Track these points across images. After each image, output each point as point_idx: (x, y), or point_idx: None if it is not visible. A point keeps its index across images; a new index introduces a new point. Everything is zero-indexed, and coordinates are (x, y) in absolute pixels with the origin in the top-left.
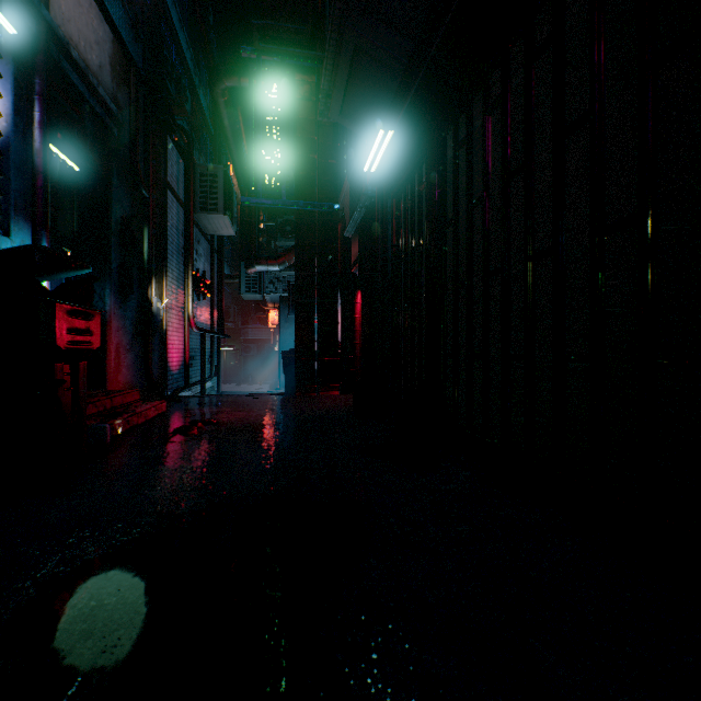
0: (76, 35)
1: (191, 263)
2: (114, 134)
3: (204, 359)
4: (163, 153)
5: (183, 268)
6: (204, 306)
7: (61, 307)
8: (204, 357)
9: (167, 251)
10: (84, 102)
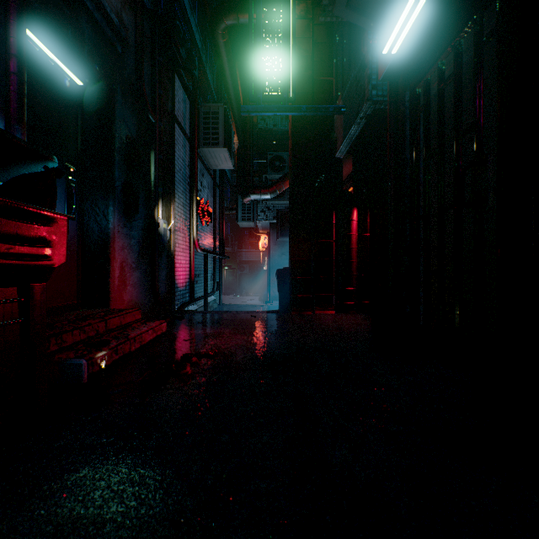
0: None
1: (195, 190)
2: (117, 50)
3: (207, 277)
4: (170, 88)
5: (189, 196)
6: (207, 231)
7: None
8: (207, 275)
9: (173, 178)
10: (81, 5)
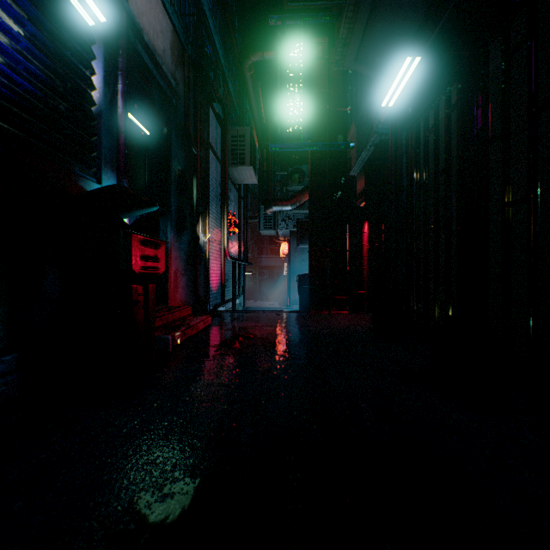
0: (147, 26)
1: (226, 206)
2: (173, 104)
3: (234, 282)
4: (206, 120)
5: (220, 211)
6: (234, 240)
7: (136, 237)
8: (234, 280)
9: (209, 197)
10: (153, 78)
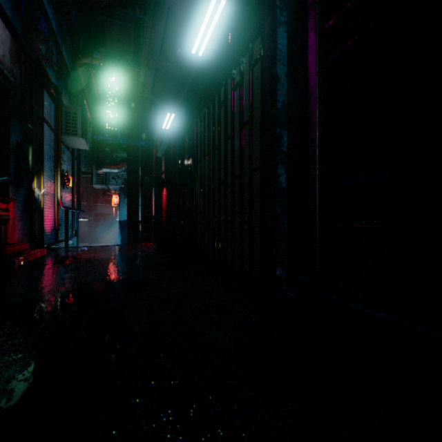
0: None
1: (59, 167)
2: (12, 93)
3: (68, 226)
4: (41, 100)
5: (54, 169)
6: (67, 192)
7: None
8: (68, 224)
9: (43, 159)
10: None
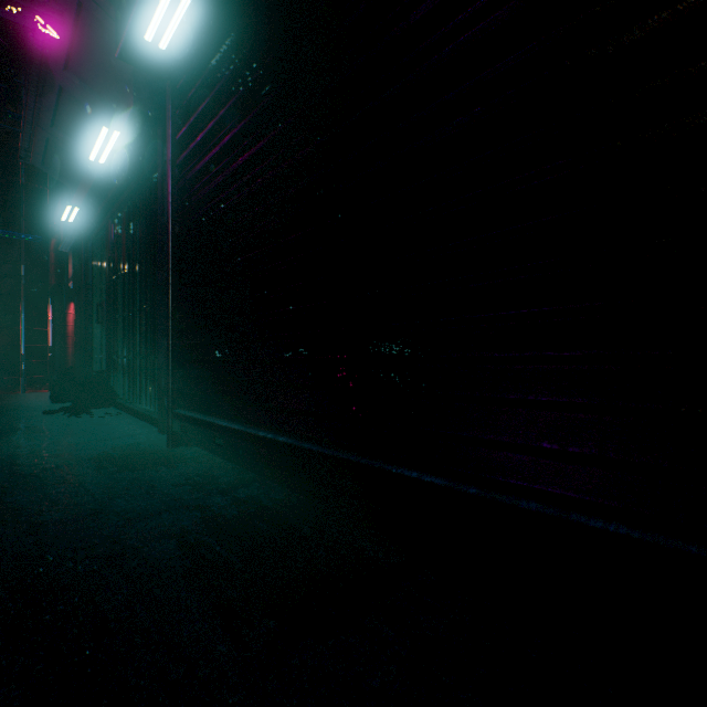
0: None
1: None
2: None
3: None
4: None
5: None
6: None
7: None
8: None
9: None
10: None
